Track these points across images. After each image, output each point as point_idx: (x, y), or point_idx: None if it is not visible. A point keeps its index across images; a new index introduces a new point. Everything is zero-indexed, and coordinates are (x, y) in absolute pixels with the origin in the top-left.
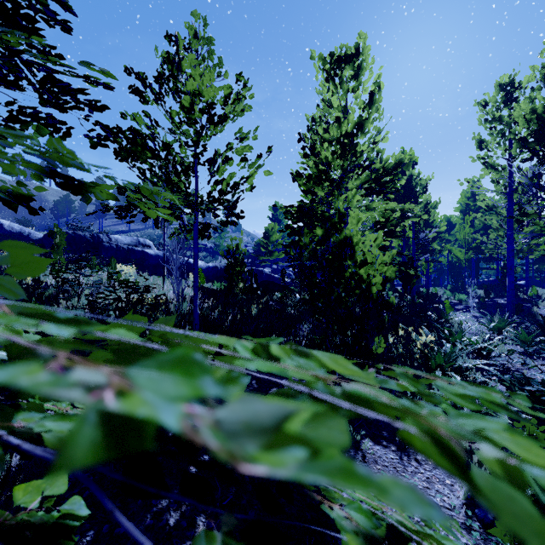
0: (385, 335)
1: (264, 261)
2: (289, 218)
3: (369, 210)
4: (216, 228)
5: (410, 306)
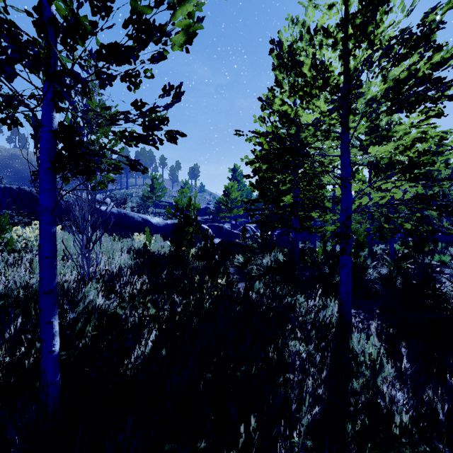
0: (431, 351)
1: (224, 218)
2: (256, 162)
3: (387, 140)
4: (133, 163)
5: (403, 275)
